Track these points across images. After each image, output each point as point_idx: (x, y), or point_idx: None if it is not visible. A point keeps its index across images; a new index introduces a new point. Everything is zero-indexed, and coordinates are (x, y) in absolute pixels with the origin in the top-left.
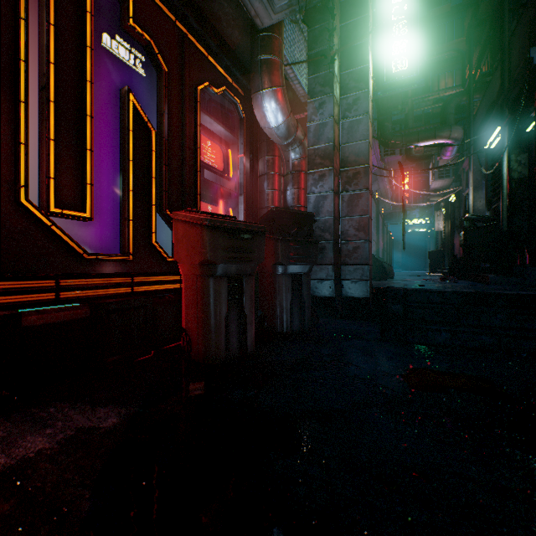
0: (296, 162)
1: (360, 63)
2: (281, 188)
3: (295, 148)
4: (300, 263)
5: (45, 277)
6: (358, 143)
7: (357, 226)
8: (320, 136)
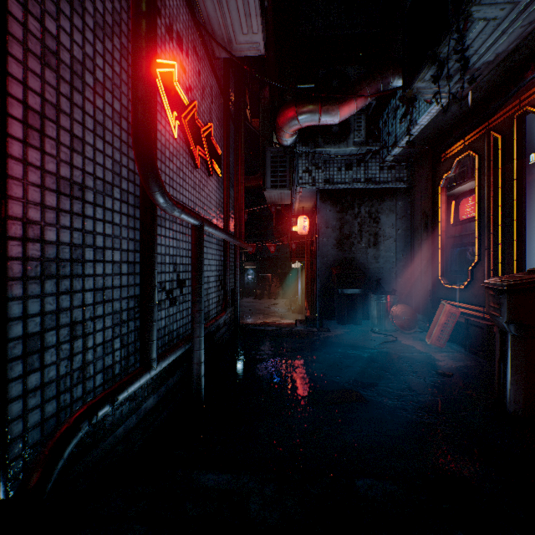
0: None
1: None
2: None
3: None
4: None
5: None
6: None
7: None
8: None
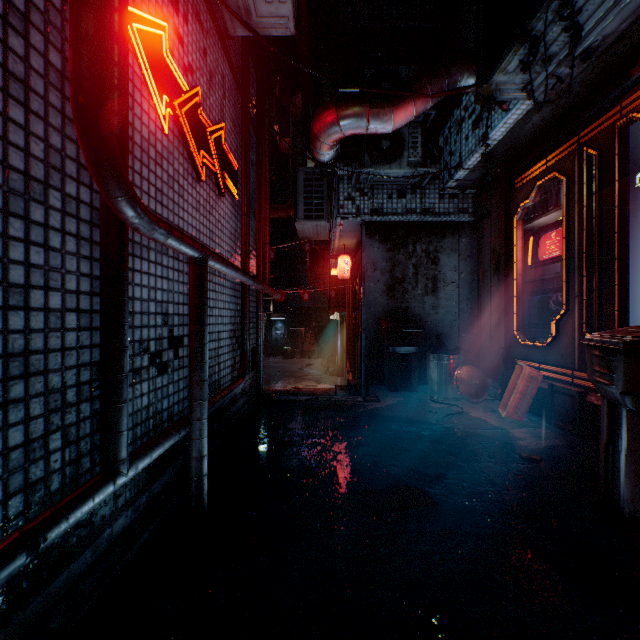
0: None
1: None
2: None
3: None
4: None
5: None
6: None
7: None
8: None
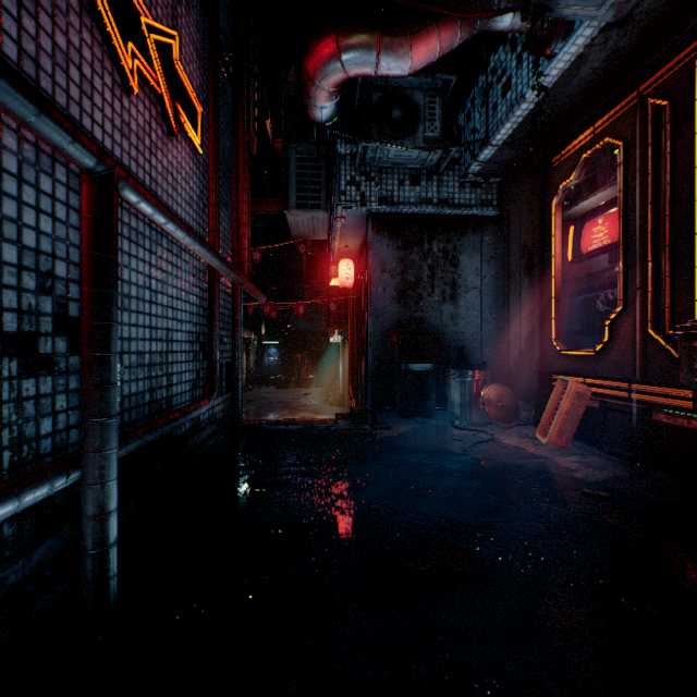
0: None
1: None
2: None
3: None
4: None
5: (684, 387)
6: None
7: None
8: None
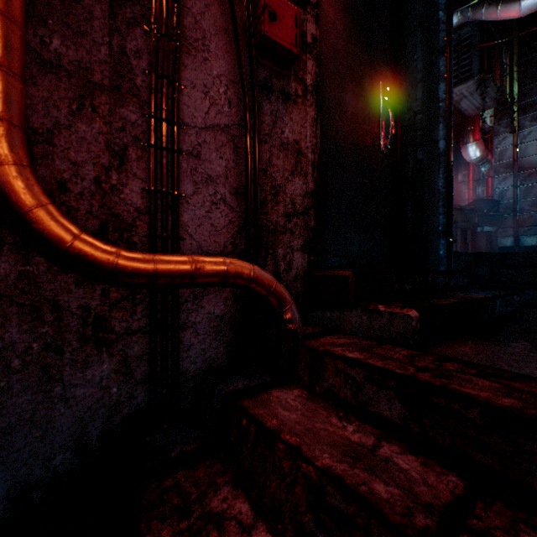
0: (485, 172)
1: (532, 111)
2: (474, 187)
3: (484, 165)
4: (491, 226)
5: None
6: (531, 157)
7: (530, 204)
8: (503, 156)
